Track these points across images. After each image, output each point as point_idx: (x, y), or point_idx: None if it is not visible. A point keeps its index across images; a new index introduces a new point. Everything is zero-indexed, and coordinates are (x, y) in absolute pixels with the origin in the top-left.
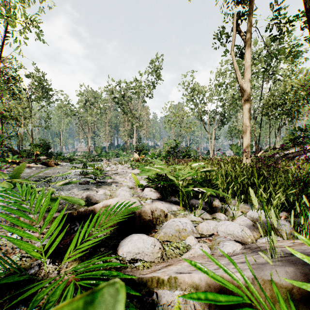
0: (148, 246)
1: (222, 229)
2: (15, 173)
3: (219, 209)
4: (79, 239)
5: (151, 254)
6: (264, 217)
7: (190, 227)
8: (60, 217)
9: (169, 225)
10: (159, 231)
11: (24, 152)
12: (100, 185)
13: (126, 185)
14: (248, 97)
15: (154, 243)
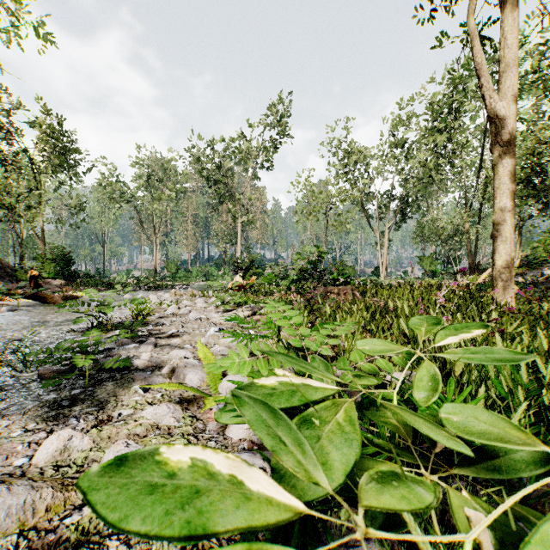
0: None
1: None
2: None
3: None
4: None
5: None
6: None
7: None
8: None
9: None
10: None
11: (24, 272)
12: (100, 381)
13: (180, 382)
14: (510, 134)
15: None
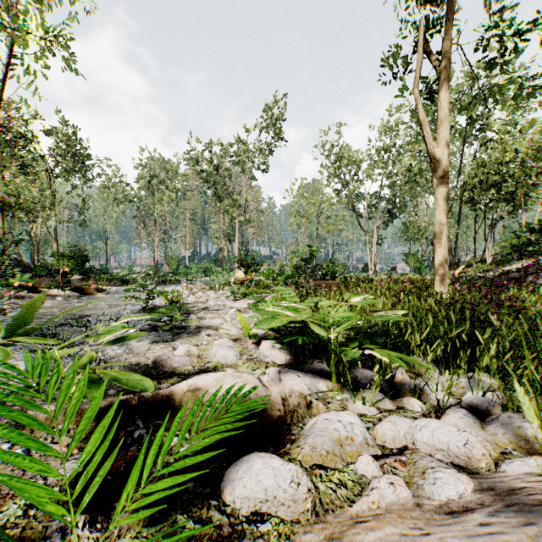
0: (286, 484)
1: (423, 439)
2: (23, 313)
3: (407, 389)
4: (145, 470)
5: (293, 503)
6: (500, 408)
7: (360, 433)
8: (105, 422)
9: (320, 429)
10: (300, 443)
11: (42, 268)
12: (178, 333)
13: (225, 333)
14: (444, 171)
15: (296, 479)
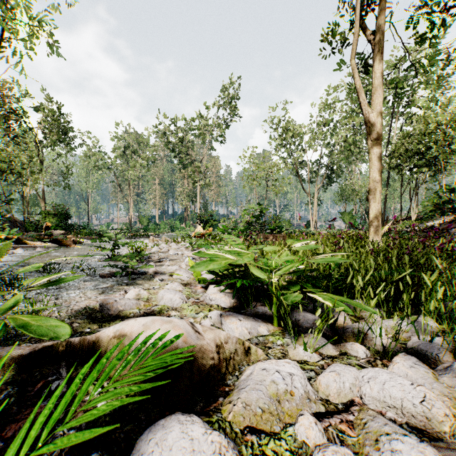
0: None
1: (372, 393)
2: None
3: (350, 334)
4: (25, 444)
5: None
6: (451, 355)
7: (300, 386)
8: None
9: (256, 381)
10: (233, 397)
11: (31, 224)
12: (134, 278)
13: (178, 278)
14: (377, 134)
15: (219, 455)
